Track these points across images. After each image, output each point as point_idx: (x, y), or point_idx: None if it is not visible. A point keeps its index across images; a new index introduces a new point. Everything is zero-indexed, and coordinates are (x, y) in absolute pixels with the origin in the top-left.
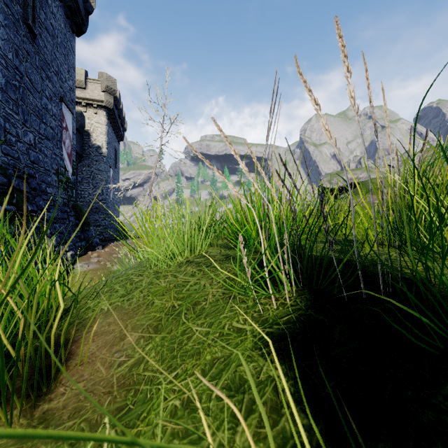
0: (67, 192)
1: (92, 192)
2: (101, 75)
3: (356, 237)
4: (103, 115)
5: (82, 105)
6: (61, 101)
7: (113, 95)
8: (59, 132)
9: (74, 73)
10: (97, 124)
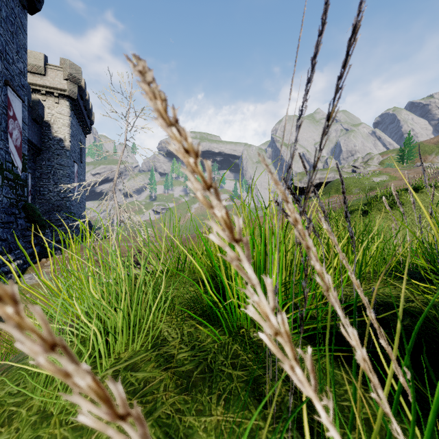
0: (16, 190)
1: (52, 188)
2: (63, 61)
3: (387, 292)
4: (65, 106)
5: (41, 93)
6: (6, 86)
7: (77, 84)
8: (3, 121)
9: (26, 54)
10: (59, 115)
